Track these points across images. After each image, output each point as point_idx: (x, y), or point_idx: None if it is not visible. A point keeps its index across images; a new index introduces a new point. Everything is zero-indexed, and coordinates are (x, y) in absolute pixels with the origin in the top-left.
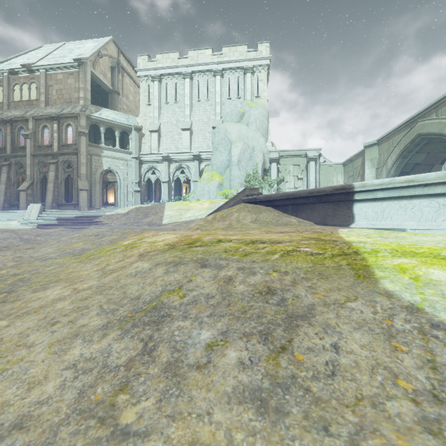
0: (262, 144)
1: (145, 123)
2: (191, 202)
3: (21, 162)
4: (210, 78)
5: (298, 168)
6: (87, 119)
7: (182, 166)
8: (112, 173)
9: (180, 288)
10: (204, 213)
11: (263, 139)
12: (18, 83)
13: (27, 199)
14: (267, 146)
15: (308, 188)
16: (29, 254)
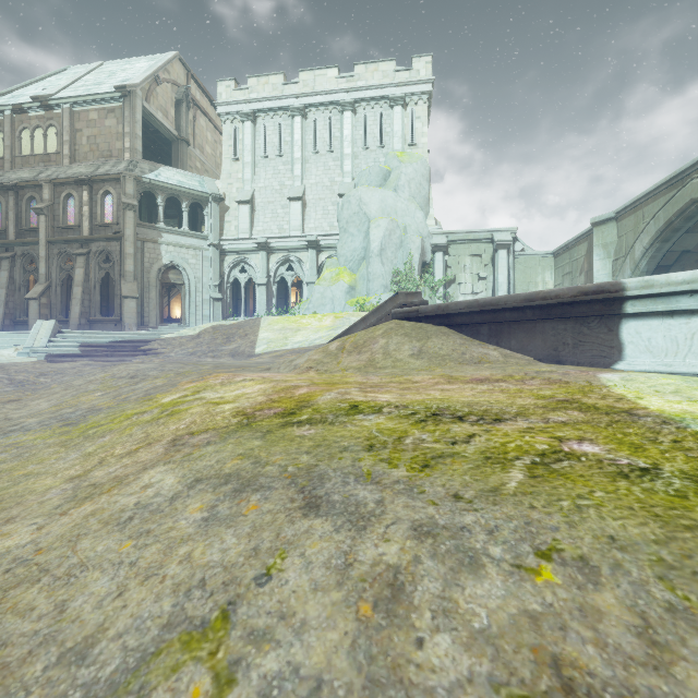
0: (420, 222)
1: (229, 190)
2: (303, 317)
3: (31, 253)
4: (334, 115)
5: (479, 260)
6: (136, 183)
7: (290, 259)
8: (177, 270)
9: (226, 614)
10: (324, 336)
11: (421, 214)
12: (27, 127)
13: (40, 313)
14: (428, 225)
15: (495, 294)
16: (6, 412)
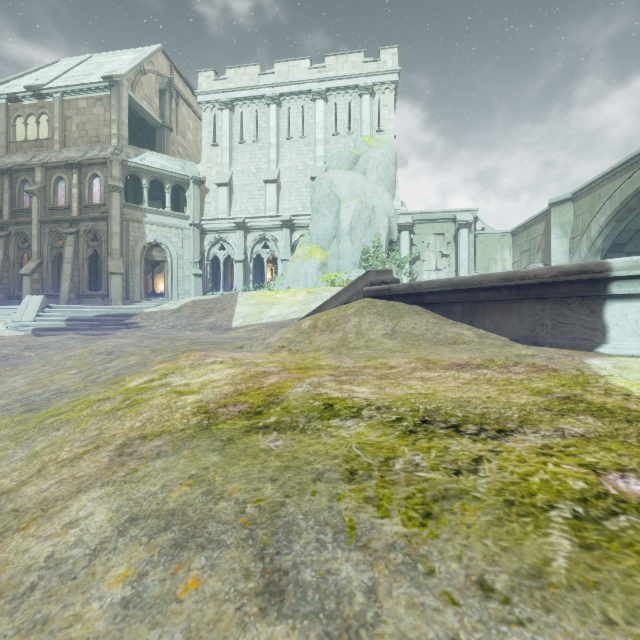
0: (387, 203)
1: (209, 173)
2: (277, 292)
3: (24, 232)
4: (307, 103)
5: (442, 239)
6: (122, 167)
7: (266, 238)
8: (160, 248)
9: None
10: (298, 310)
11: (388, 195)
12: (21, 115)
13: (33, 288)
14: (395, 206)
15: (457, 270)
16: None
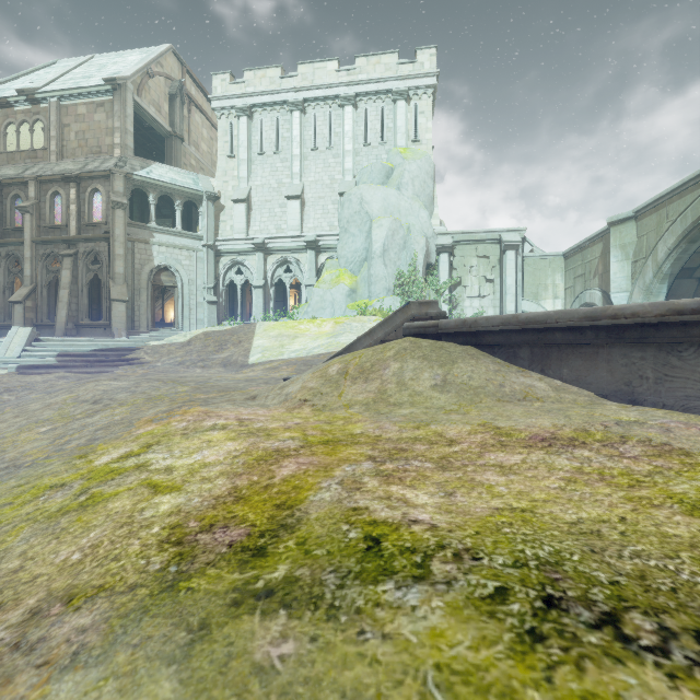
0: (424, 221)
1: (225, 188)
2: (301, 322)
3: (16, 254)
4: (334, 110)
5: (486, 262)
6: (126, 180)
7: (288, 260)
8: (169, 271)
9: None
10: (324, 344)
11: (425, 213)
12: (13, 122)
13: (25, 317)
14: (433, 225)
15: (503, 297)
16: None
